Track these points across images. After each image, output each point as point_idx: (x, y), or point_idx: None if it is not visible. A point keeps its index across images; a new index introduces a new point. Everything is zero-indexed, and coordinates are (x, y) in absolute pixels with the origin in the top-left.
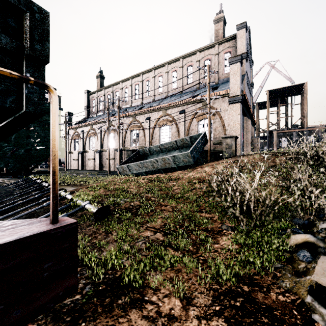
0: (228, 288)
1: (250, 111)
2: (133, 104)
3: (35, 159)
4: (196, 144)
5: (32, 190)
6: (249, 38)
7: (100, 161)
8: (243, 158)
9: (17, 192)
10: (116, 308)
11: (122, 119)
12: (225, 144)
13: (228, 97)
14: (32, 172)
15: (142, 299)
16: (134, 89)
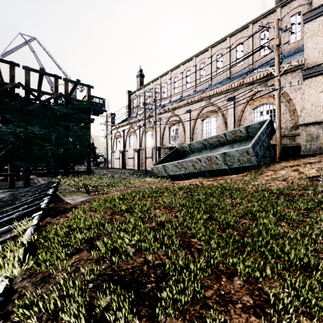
0: None
1: None
2: (172, 99)
3: (74, 158)
4: (259, 135)
5: (31, 200)
6: None
7: (138, 160)
8: None
9: (21, 200)
10: None
11: (160, 115)
12: (305, 134)
13: (302, 69)
14: (71, 171)
15: None
16: (173, 83)
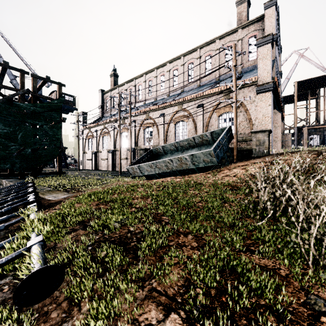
0: None
1: (280, 103)
2: (147, 101)
3: (43, 159)
4: (220, 140)
5: (12, 198)
6: (278, 20)
7: (112, 161)
8: (285, 157)
9: None
10: None
11: (135, 117)
12: (255, 140)
13: (256, 85)
14: (40, 173)
15: None
16: (148, 86)
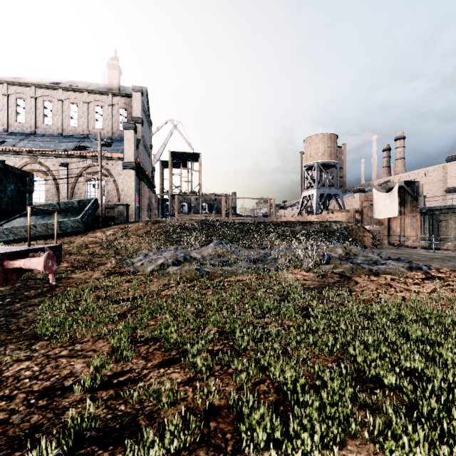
0: (107, 272)
1: (148, 176)
2: None
3: None
4: (87, 210)
5: None
6: (147, 99)
7: None
8: (131, 225)
9: None
10: (63, 280)
11: None
12: (117, 211)
13: (122, 161)
14: None
15: (73, 278)
16: None
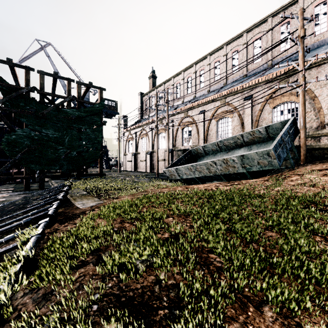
0: None
1: None
2: (185, 100)
3: (86, 161)
4: (282, 136)
5: (41, 204)
6: None
7: (150, 162)
8: None
9: (32, 204)
10: None
11: (173, 116)
12: None
13: None
14: (84, 174)
15: None
16: (186, 83)
